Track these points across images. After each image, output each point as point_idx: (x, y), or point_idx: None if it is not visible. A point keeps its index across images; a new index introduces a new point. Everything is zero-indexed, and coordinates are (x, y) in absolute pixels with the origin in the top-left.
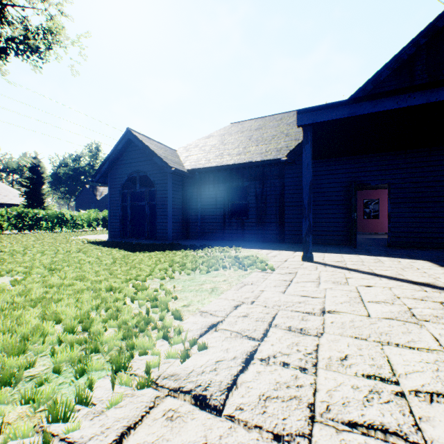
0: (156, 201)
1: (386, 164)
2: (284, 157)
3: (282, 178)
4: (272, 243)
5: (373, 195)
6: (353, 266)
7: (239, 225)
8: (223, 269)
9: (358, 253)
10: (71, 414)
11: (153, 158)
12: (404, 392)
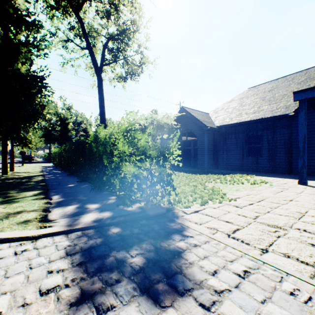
0: (197, 146)
1: None
2: (291, 113)
3: (290, 127)
4: (281, 174)
5: None
6: None
7: (254, 161)
8: (241, 184)
9: None
10: (205, 203)
11: (196, 122)
12: (304, 215)
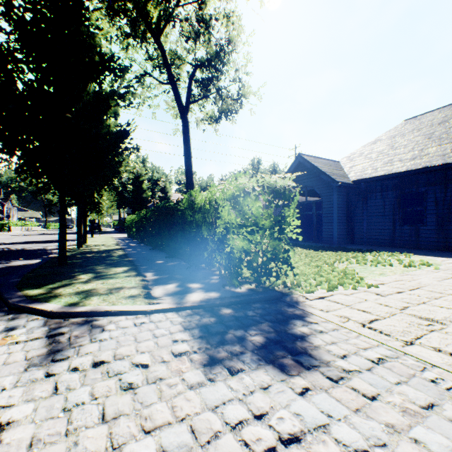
0: (322, 211)
1: None
2: None
3: None
4: None
5: None
6: None
7: (413, 233)
8: (389, 266)
9: None
10: (334, 288)
11: (320, 175)
12: None
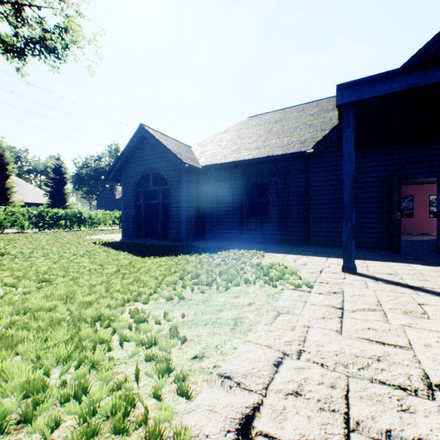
0: (169, 200)
1: (436, 153)
2: (309, 150)
3: (307, 173)
4: (296, 245)
5: (406, 191)
6: (415, 282)
7: (258, 225)
8: (245, 284)
9: (407, 261)
10: None
11: (166, 154)
12: None
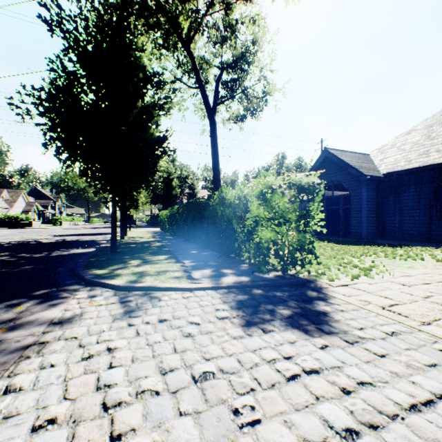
0: (349, 205)
1: None
2: None
3: None
4: None
5: None
6: None
7: None
8: (420, 260)
9: None
10: (357, 277)
11: (347, 169)
12: None
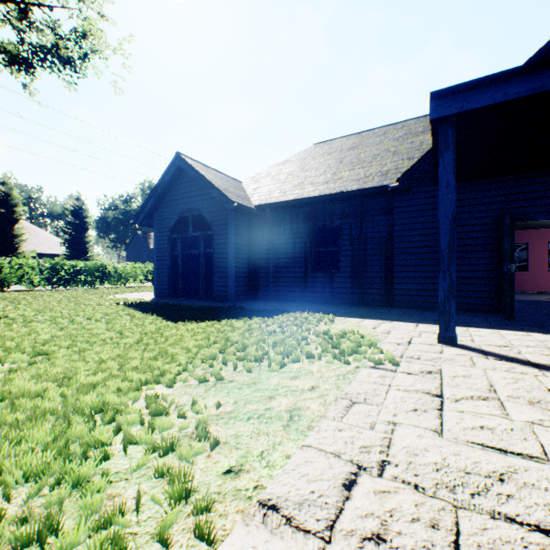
0: (214, 249)
1: None
2: (393, 183)
3: (390, 214)
4: (376, 307)
5: (518, 237)
6: (539, 358)
7: (327, 281)
8: (307, 359)
9: (524, 328)
10: None
11: (209, 191)
12: None
